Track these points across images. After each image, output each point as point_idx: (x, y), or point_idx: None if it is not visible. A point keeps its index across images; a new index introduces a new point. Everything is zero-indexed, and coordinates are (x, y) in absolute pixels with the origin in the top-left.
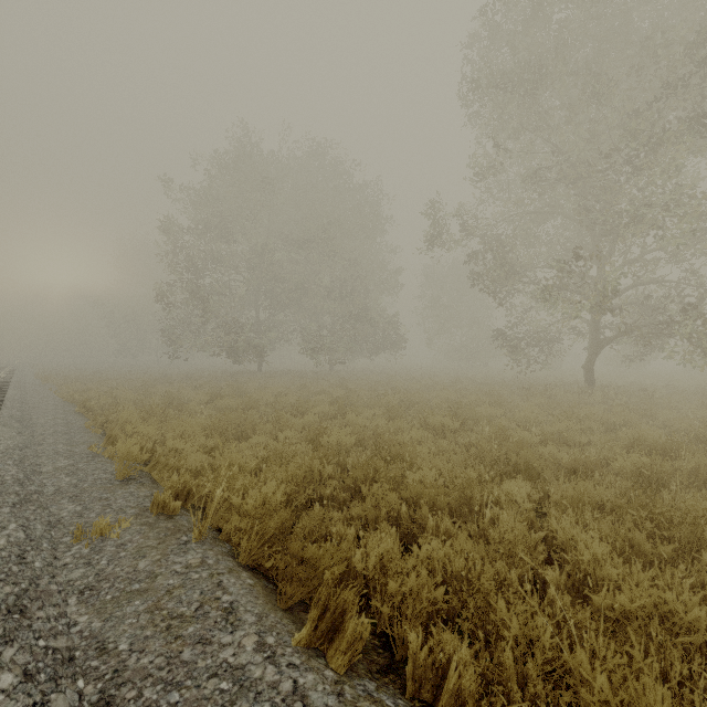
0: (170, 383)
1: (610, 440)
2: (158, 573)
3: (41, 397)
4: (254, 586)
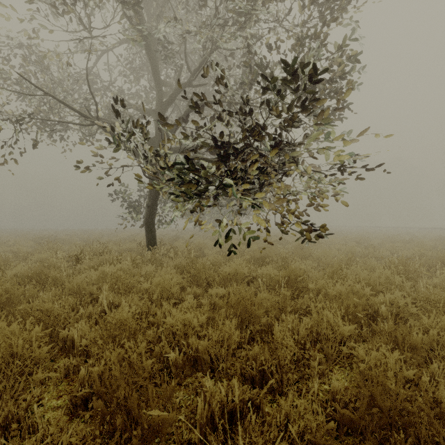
0: None
1: None
2: None
3: None
4: None
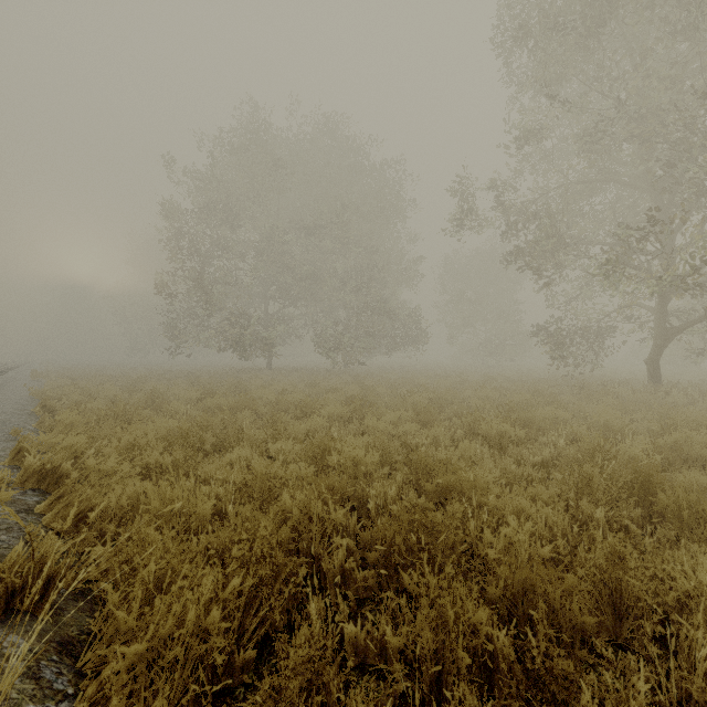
0: (167, 380)
1: None
2: None
3: (11, 393)
4: None
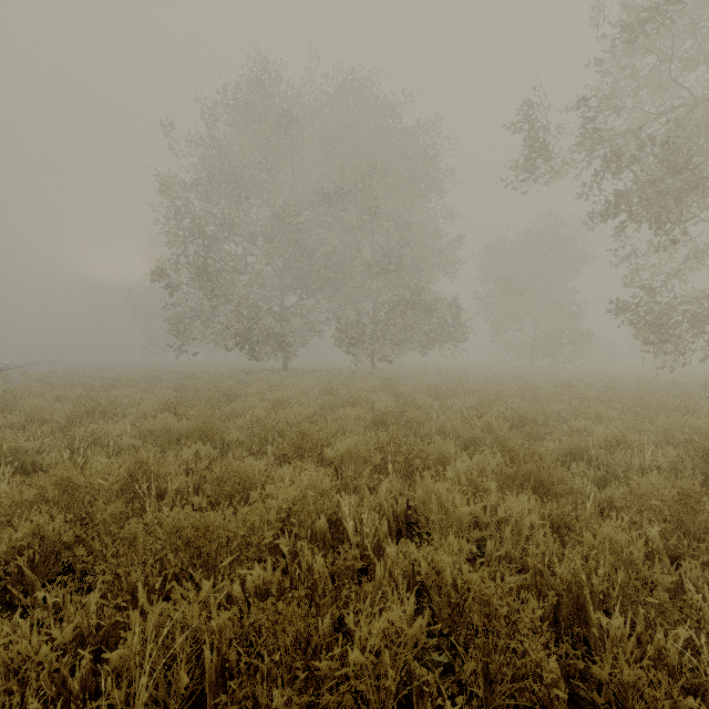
0: (154, 383)
1: None
2: None
3: None
4: None
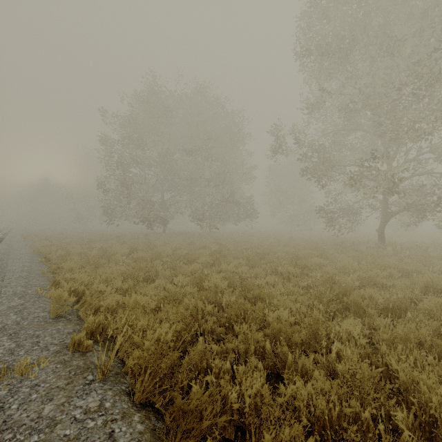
0: (106, 241)
1: (411, 284)
2: (58, 421)
3: (20, 250)
4: (143, 433)
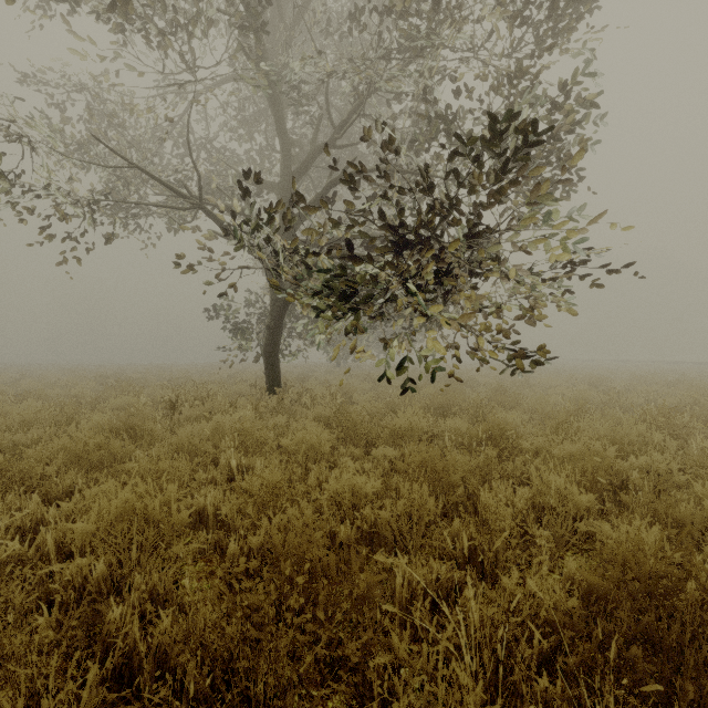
0: None
1: None
2: None
3: None
4: None
